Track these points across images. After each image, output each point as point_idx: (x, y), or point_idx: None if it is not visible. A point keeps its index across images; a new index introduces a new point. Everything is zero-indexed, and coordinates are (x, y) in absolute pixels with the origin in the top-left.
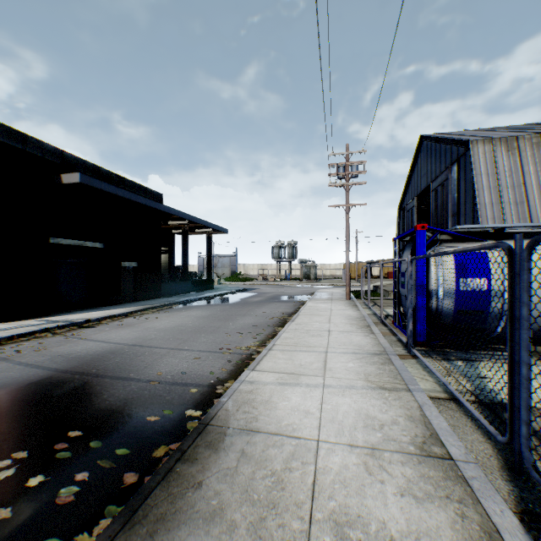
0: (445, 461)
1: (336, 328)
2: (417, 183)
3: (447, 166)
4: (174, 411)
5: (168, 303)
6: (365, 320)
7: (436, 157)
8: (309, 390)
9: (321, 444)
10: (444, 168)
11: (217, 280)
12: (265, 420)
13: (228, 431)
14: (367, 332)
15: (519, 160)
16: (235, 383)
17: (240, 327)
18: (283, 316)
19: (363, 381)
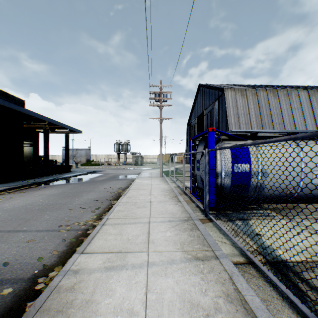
0: None
1: (155, 199)
2: (197, 110)
3: (213, 101)
4: None
5: (27, 184)
6: (173, 191)
7: (207, 96)
8: (135, 272)
9: None
10: (211, 103)
11: (75, 165)
12: None
13: None
14: (176, 201)
15: (247, 101)
16: (57, 276)
17: (84, 202)
18: (119, 191)
19: (180, 252)
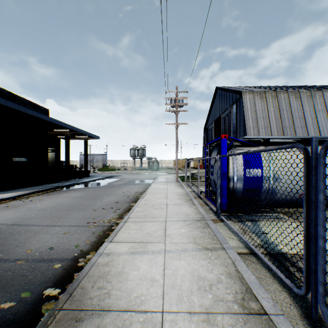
0: (263, 317)
1: (171, 202)
2: (214, 114)
3: (230, 105)
4: (33, 291)
5: (52, 188)
6: (189, 196)
7: (224, 100)
8: (154, 256)
9: (165, 315)
10: (229, 106)
11: (93, 170)
12: (116, 295)
13: (80, 315)
14: (190, 204)
15: (266, 104)
16: (94, 256)
17: (105, 204)
18: (136, 194)
19: (192, 244)
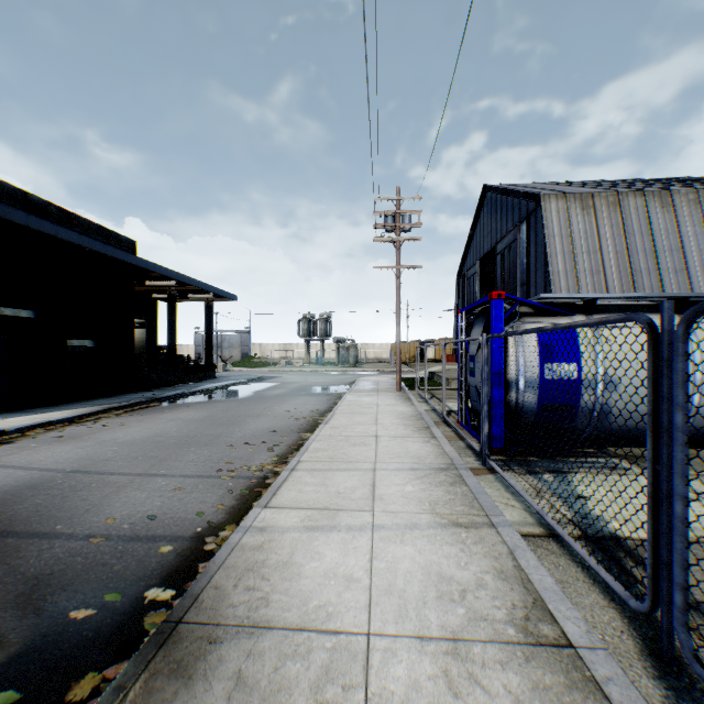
0: (564, 652)
1: (386, 432)
2: (480, 243)
3: (515, 224)
4: (126, 593)
5: (144, 401)
6: (423, 419)
7: (503, 213)
8: (352, 536)
9: (374, 641)
10: (511, 227)
11: (222, 365)
12: (280, 602)
13: (216, 632)
14: (427, 436)
15: (595, 221)
16: (235, 532)
17: (251, 434)
18: (313, 416)
19: (428, 515)
